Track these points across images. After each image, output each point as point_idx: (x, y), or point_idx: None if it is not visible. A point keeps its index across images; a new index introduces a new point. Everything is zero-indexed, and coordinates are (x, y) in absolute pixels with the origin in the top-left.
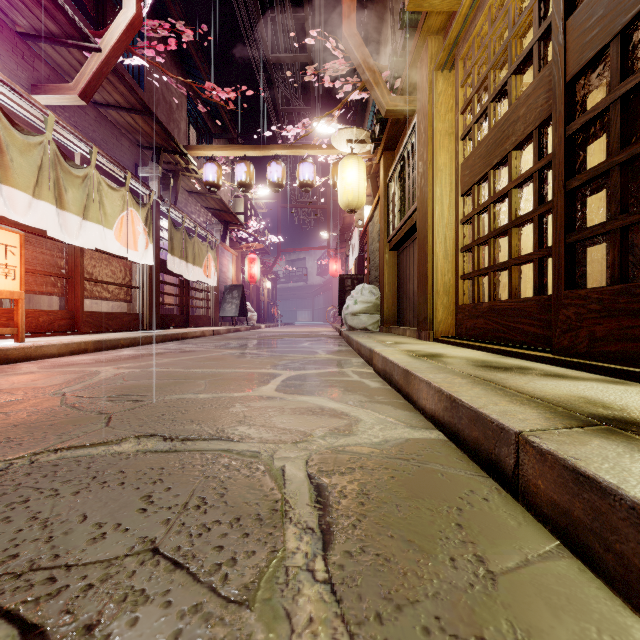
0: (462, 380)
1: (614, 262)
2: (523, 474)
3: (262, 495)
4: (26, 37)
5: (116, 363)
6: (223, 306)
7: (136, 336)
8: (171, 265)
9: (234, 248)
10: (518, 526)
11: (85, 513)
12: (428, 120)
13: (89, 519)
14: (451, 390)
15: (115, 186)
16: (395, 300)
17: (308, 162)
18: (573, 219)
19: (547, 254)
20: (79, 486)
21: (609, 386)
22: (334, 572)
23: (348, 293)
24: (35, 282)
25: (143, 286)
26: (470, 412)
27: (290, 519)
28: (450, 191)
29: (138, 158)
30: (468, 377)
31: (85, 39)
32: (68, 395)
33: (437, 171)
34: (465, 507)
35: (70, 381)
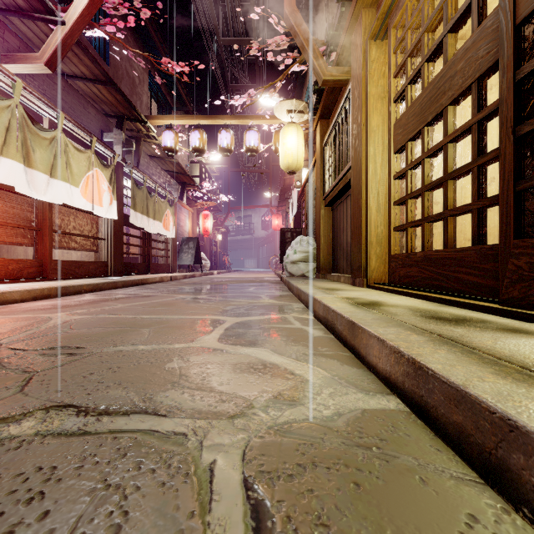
0: (418, 337)
1: None
2: None
3: (175, 530)
4: None
5: (72, 309)
6: (180, 255)
7: (98, 282)
8: (133, 219)
9: (190, 205)
10: None
11: None
12: (362, 85)
13: None
14: (412, 352)
15: (82, 149)
16: (330, 250)
17: (253, 130)
18: (523, 166)
19: (489, 204)
20: None
21: None
22: None
23: (288, 244)
24: (5, 233)
25: (108, 238)
26: (448, 388)
27: None
28: (382, 150)
29: (104, 125)
30: (423, 333)
31: (50, 13)
32: (3, 347)
33: (371, 132)
34: None
35: (16, 329)
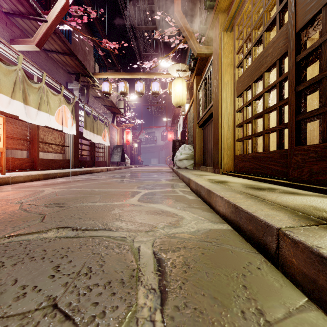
0: (240, 195)
1: (324, 130)
2: (282, 254)
3: (125, 266)
4: (8, 14)
5: (54, 186)
6: (112, 156)
7: (66, 171)
8: (85, 135)
9: (118, 126)
10: (281, 287)
11: (16, 278)
12: (219, 58)
13: (18, 283)
14: (235, 201)
15: (55, 93)
16: (201, 153)
17: (156, 81)
18: (300, 107)
19: (284, 127)
20: (17, 260)
21: (323, 199)
22: (167, 322)
23: (177, 149)
24: (13, 143)
25: (70, 145)
26: (247, 215)
27: (141, 282)
28: (231, 95)
29: (68, 79)
30: (243, 194)
31: (39, 15)
32: (24, 203)
33: (224, 84)
34: (247, 274)
35: (27, 195)
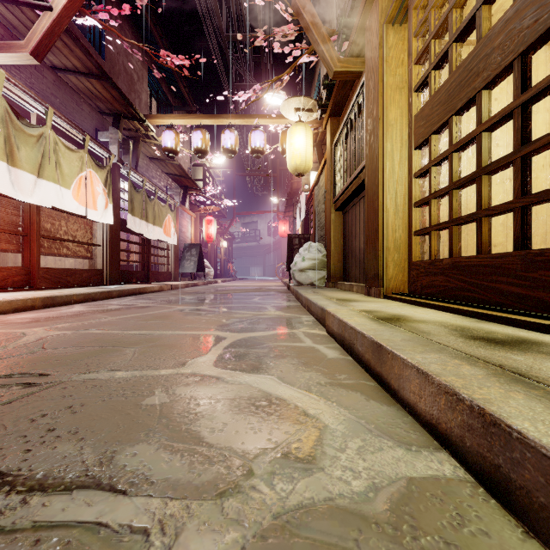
0: (473, 369)
1: None
2: None
3: None
4: None
5: (53, 322)
6: (182, 263)
7: (90, 292)
8: (131, 224)
9: (193, 211)
10: None
11: None
12: (378, 75)
13: None
14: (476, 397)
15: (74, 148)
16: (341, 257)
17: (259, 130)
18: None
19: (537, 200)
20: None
21: None
22: None
23: (296, 251)
24: None
25: (103, 244)
26: None
27: None
28: (401, 146)
29: (99, 123)
30: (477, 363)
31: None
32: None
33: (388, 126)
34: None
35: None
